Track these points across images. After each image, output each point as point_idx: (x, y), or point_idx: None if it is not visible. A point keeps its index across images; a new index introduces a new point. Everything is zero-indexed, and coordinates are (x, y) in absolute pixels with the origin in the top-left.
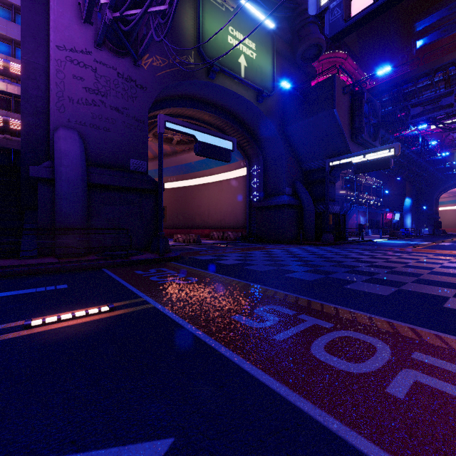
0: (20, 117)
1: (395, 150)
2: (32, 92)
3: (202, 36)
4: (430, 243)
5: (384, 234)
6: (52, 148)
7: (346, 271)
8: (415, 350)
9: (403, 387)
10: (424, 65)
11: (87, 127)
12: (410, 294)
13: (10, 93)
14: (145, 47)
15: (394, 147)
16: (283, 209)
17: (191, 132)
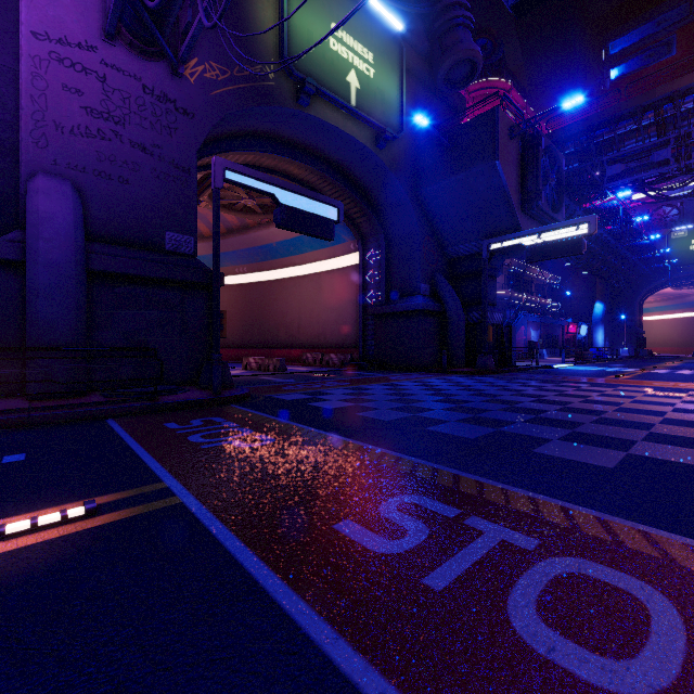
0: None
1: (591, 226)
2: None
3: (288, 35)
4: (638, 370)
5: (568, 356)
6: (24, 209)
7: (528, 419)
8: None
9: None
10: (627, 101)
11: (88, 174)
12: (652, 465)
13: None
14: (190, 43)
15: (588, 222)
16: (417, 317)
17: (268, 190)
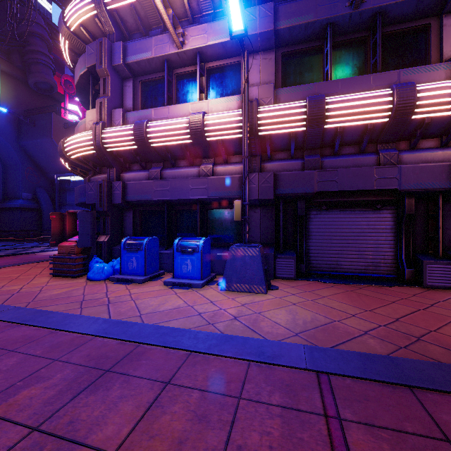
0: None
1: None
2: None
3: None
4: None
5: None
6: None
7: None
8: None
9: None
10: None
11: None
12: None
13: None
14: None
15: None
16: (18, 211)
17: None
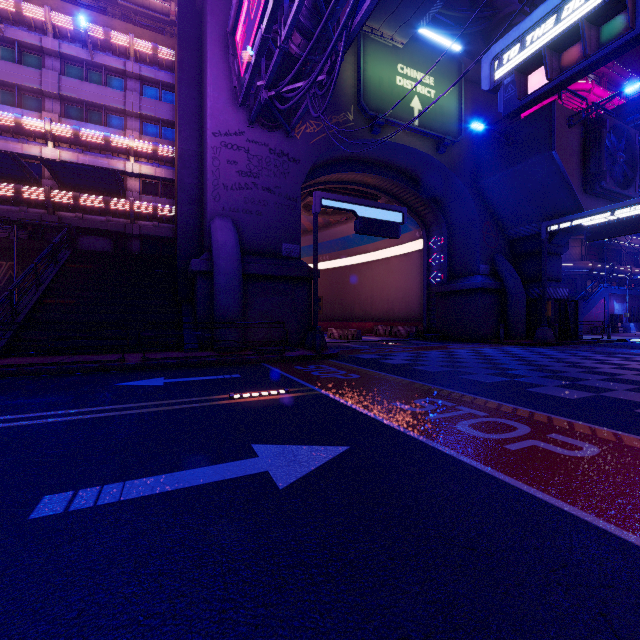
0: (167, 202)
1: None
2: (187, 181)
3: (364, 86)
4: None
5: None
6: (209, 239)
7: (543, 375)
8: (554, 433)
9: (519, 446)
10: None
11: (240, 213)
12: (605, 400)
13: (158, 177)
14: (299, 117)
15: None
16: (476, 294)
17: (350, 208)
